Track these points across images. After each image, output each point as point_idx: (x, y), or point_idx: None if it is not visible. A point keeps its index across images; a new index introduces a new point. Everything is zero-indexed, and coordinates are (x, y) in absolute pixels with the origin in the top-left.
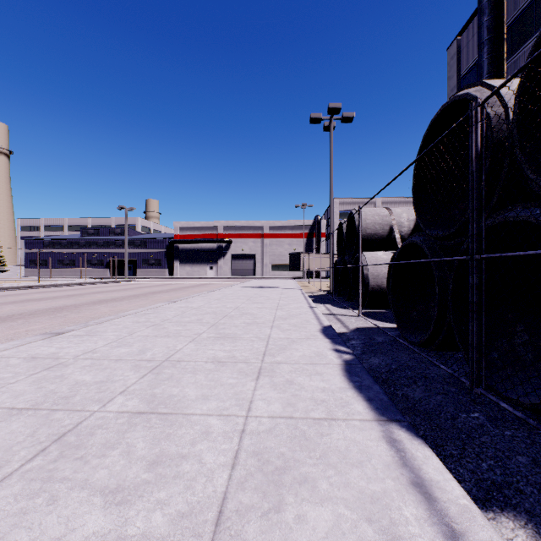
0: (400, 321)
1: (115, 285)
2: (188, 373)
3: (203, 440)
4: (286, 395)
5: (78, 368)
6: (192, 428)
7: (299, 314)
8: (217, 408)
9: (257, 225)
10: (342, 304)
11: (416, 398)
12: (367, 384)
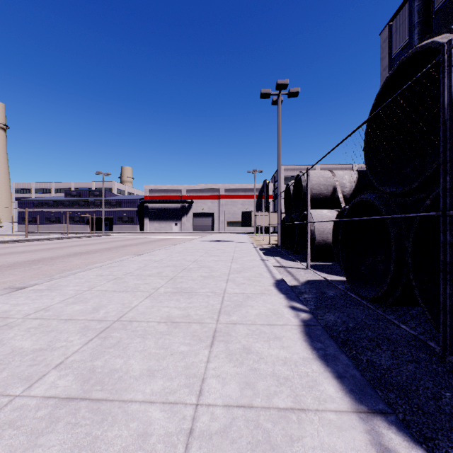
0: (349, 275)
1: (92, 239)
2: (137, 337)
3: (137, 451)
4: (243, 369)
5: (22, 331)
6: (127, 426)
7: (252, 267)
8: (162, 391)
9: (215, 188)
10: (290, 257)
11: (384, 366)
12: (332, 352)
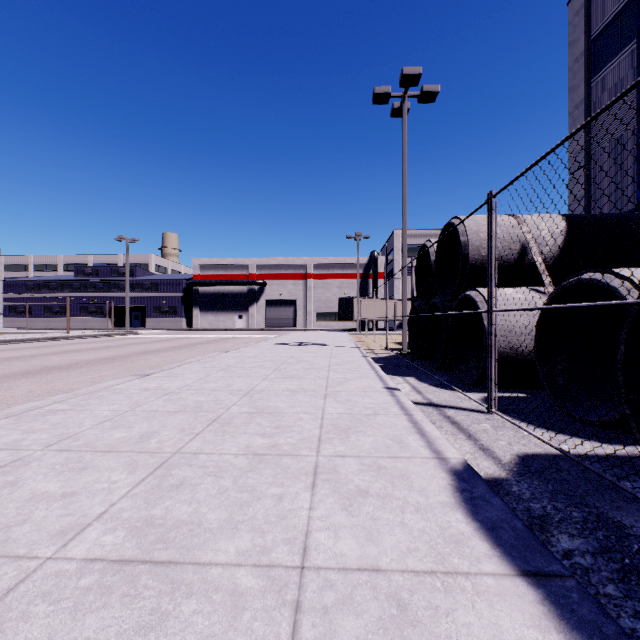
0: None
1: (104, 340)
2: None
3: None
4: None
5: None
6: None
7: (374, 414)
8: None
9: (298, 263)
10: (437, 379)
11: None
12: None
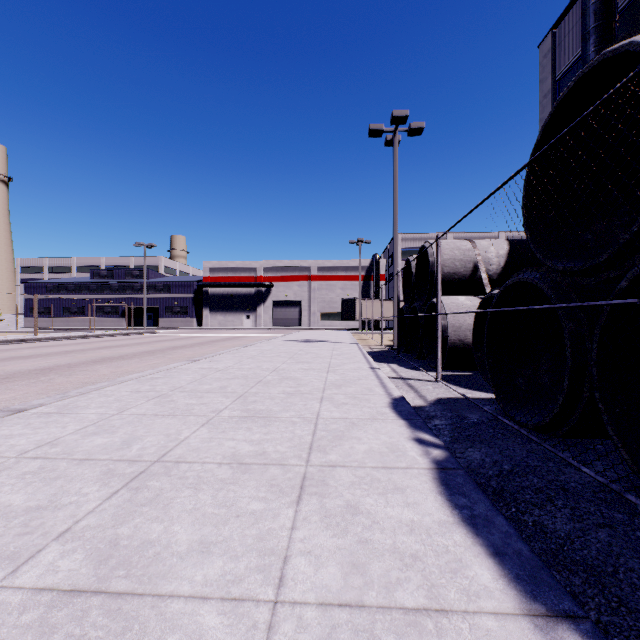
0: (500, 391)
1: (129, 338)
2: (186, 487)
3: None
4: (347, 541)
5: (12, 478)
6: None
7: (358, 379)
8: (222, 578)
9: (303, 265)
10: (412, 364)
11: (560, 533)
12: (483, 513)
